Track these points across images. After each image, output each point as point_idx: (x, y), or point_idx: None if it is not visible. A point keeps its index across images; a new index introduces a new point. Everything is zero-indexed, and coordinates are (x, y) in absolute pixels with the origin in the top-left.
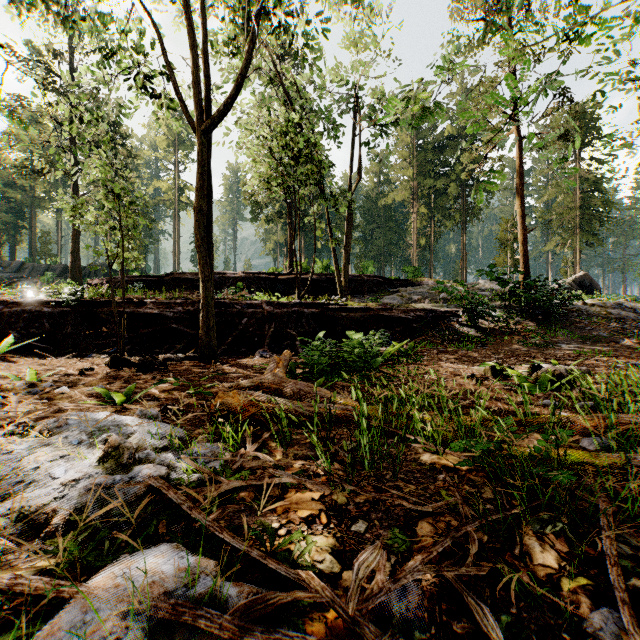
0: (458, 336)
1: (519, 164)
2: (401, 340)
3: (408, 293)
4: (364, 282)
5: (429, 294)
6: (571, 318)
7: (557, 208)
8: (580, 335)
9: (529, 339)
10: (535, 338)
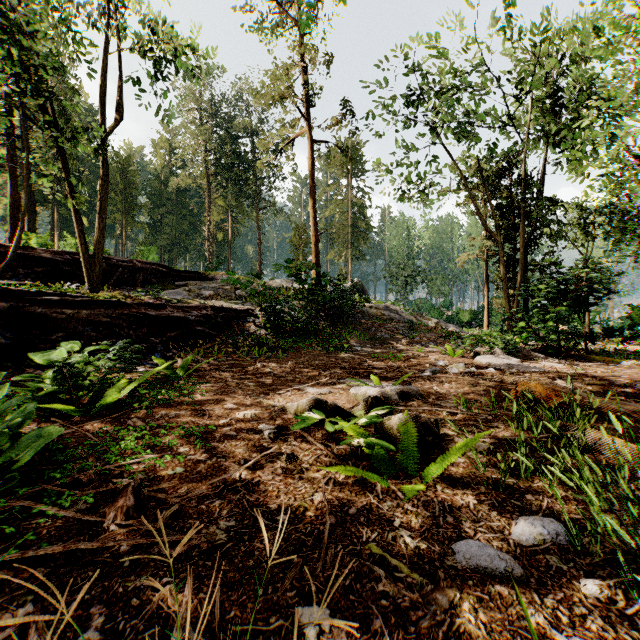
0: (255, 341)
1: (312, 165)
2: (176, 351)
3: (198, 288)
4: (137, 270)
5: (223, 290)
6: (358, 319)
7: (336, 223)
8: (369, 336)
9: (328, 342)
10: (334, 341)
